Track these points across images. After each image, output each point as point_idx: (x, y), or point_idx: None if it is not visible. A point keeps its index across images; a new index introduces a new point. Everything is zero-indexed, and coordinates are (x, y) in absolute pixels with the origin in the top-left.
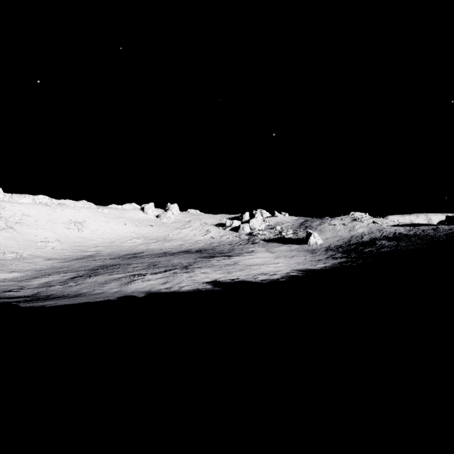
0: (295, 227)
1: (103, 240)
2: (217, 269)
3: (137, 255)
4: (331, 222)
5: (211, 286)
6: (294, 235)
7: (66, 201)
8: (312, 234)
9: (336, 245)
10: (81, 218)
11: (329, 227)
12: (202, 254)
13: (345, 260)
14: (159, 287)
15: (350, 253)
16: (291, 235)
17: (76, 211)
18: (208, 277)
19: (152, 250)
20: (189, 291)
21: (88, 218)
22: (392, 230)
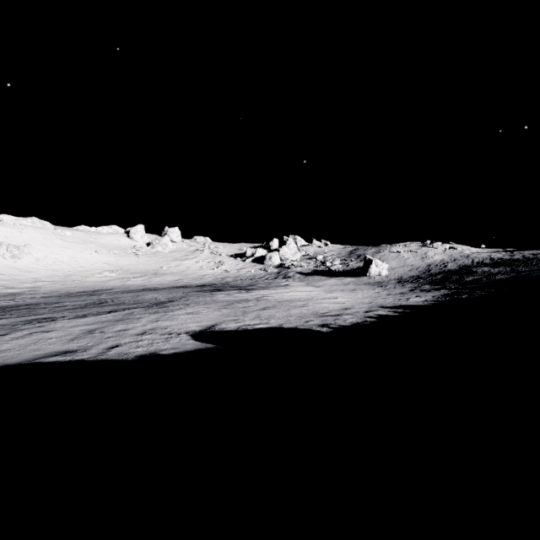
0: (343, 256)
1: (52, 272)
2: (222, 306)
3: (95, 292)
4: (392, 249)
5: (193, 343)
6: (343, 266)
7: (2, 217)
8: (373, 261)
9: (411, 275)
10: (22, 240)
11: (391, 255)
12: (204, 287)
13: (450, 292)
14: (50, 348)
15: (445, 284)
16: (340, 265)
17: (16, 231)
18: (198, 320)
19: (127, 287)
20: (122, 357)
21: (34, 241)
22: (484, 255)
